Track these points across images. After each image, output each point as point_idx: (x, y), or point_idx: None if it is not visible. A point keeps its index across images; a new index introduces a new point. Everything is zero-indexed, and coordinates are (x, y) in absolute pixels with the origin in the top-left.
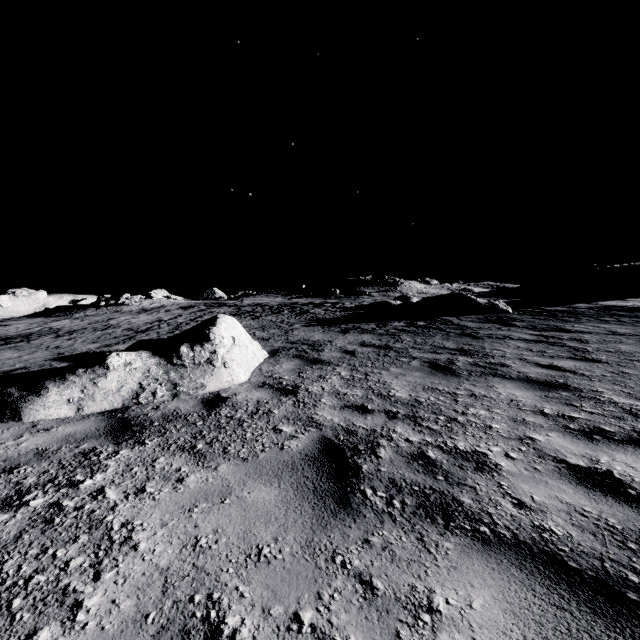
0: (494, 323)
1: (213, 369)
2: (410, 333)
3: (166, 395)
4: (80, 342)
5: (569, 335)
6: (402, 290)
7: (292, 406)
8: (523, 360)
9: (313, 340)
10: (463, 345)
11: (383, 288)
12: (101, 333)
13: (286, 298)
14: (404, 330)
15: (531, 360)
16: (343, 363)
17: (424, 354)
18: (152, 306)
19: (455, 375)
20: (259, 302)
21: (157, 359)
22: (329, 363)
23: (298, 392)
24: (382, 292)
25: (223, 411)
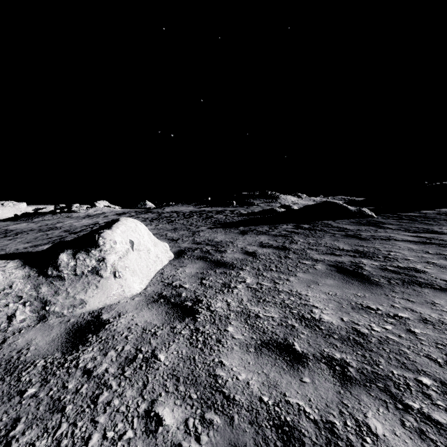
0: (368, 226)
1: (99, 280)
2: (300, 234)
3: (28, 318)
4: (16, 242)
5: (446, 236)
6: (281, 201)
7: (187, 343)
8: (432, 264)
9: (216, 241)
10: (356, 246)
11: (267, 200)
12: (41, 234)
13: (196, 207)
14: (294, 232)
15: (441, 264)
16: (246, 266)
17: (324, 256)
18: (95, 213)
19: (374, 284)
20: (176, 210)
21: (26, 270)
22: (232, 266)
23: (198, 312)
24: (266, 203)
25: (85, 355)
